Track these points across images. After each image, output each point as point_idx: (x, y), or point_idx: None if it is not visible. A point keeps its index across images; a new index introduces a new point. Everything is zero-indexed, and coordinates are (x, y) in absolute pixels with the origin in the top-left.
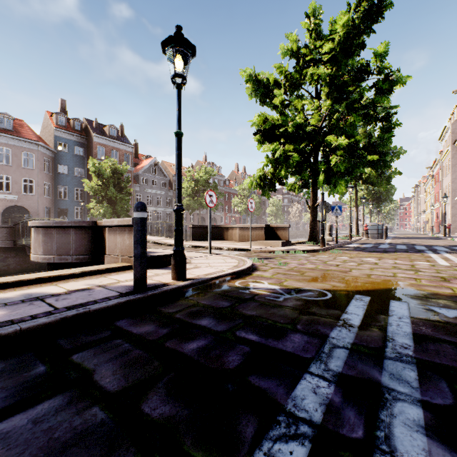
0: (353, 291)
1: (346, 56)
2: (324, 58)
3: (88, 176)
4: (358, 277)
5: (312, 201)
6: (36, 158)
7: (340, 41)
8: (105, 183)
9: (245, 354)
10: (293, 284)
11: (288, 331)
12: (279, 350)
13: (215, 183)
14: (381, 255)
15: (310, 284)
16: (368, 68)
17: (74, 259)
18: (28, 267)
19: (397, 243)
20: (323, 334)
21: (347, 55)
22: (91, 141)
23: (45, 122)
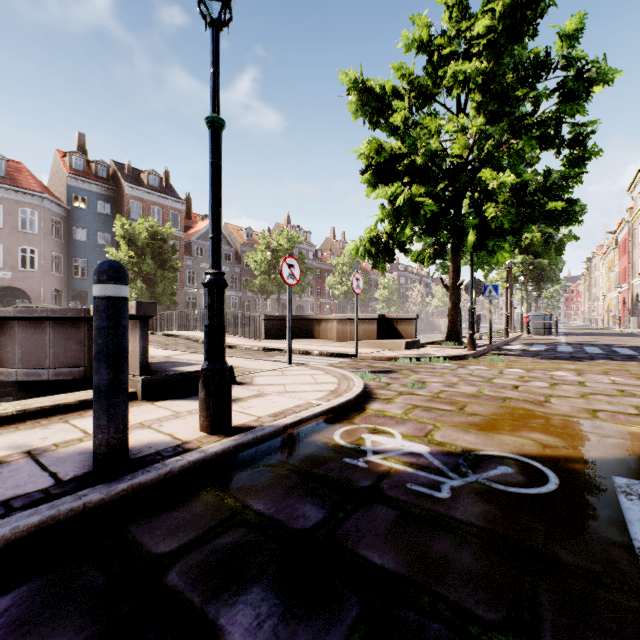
0: (596, 463)
1: (513, 40)
2: (473, 48)
3: (118, 245)
4: (576, 417)
5: (452, 278)
6: (39, 217)
7: (503, 14)
8: (139, 254)
9: None
10: (455, 439)
11: None
12: None
13: (301, 255)
14: (575, 365)
15: (491, 439)
16: (548, 60)
17: (52, 375)
18: None
19: (579, 342)
20: None
21: (514, 38)
22: (121, 193)
23: (55, 166)
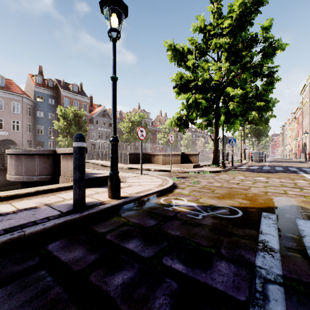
0: (258, 208)
1: (241, 29)
2: (224, 32)
3: (58, 119)
4: (258, 194)
5: (215, 136)
6: (21, 106)
7: (236, 18)
8: (69, 124)
9: (173, 294)
10: (208, 201)
11: (213, 258)
12: (209, 287)
13: (145, 124)
14: (267, 175)
15: (222, 201)
16: (257, 38)
17: (38, 178)
18: (13, 182)
19: (274, 165)
20: (249, 262)
21: (241, 28)
22: (59, 94)
23: (28, 81)
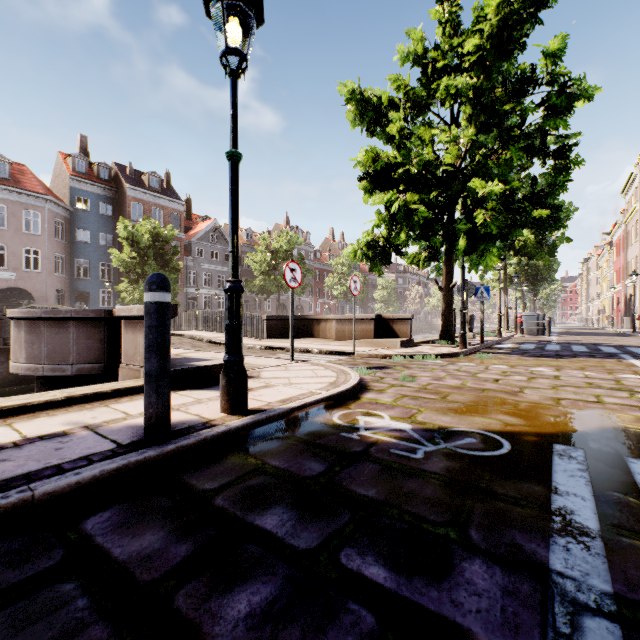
0: (545, 436)
1: (501, 57)
2: (465, 63)
3: (120, 246)
4: (541, 404)
5: (445, 280)
6: (43, 218)
7: (491, 34)
8: (142, 255)
9: None
10: (434, 419)
11: (453, 551)
12: (448, 624)
13: (301, 256)
14: (557, 362)
15: (464, 419)
16: (534, 76)
17: (76, 370)
18: (25, 377)
19: (569, 342)
20: (535, 561)
21: (502, 55)
22: (123, 194)
23: (57, 168)
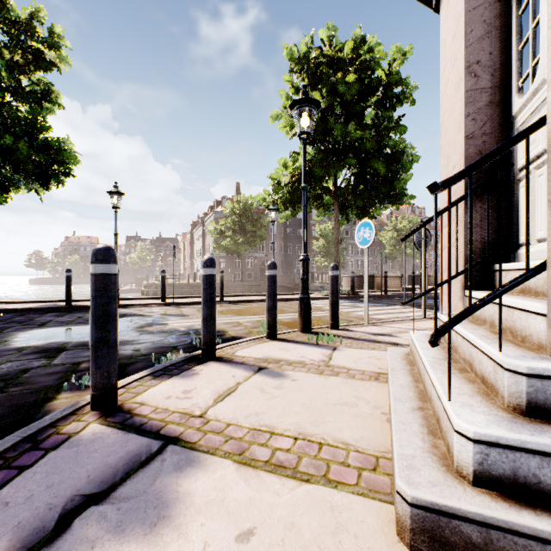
0: None
1: None
2: None
3: None
4: None
5: None
6: (276, 226)
7: None
8: (328, 243)
9: None
10: None
11: None
12: None
13: None
14: None
15: None
16: None
17: None
18: None
19: None
20: None
21: None
22: None
23: None
